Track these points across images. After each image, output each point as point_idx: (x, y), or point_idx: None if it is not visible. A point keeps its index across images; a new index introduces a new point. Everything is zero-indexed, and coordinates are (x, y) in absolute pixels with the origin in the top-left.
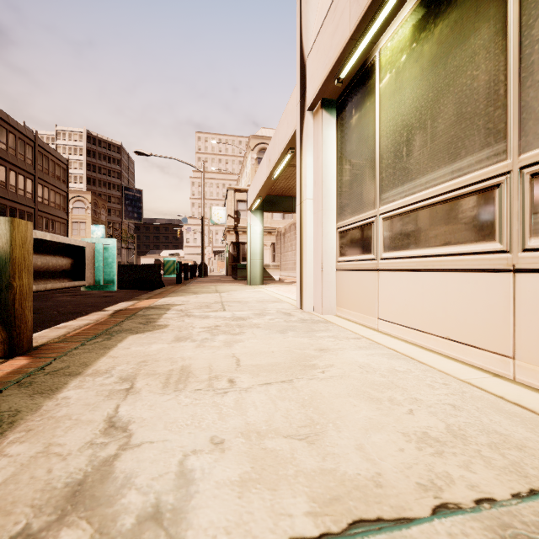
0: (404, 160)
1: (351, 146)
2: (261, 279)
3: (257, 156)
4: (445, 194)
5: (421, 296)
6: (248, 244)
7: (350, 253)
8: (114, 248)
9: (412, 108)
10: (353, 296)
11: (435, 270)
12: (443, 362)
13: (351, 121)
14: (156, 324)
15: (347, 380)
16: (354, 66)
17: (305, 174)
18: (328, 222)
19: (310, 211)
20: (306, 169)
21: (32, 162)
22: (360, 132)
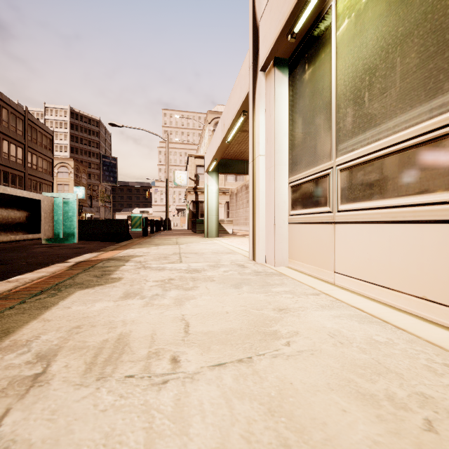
0: (366, 106)
1: (304, 101)
2: (216, 232)
3: (213, 128)
4: (420, 136)
5: (388, 250)
6: (205, 202)
7: (303, 206)
8: (74, 203)
9: (376, 48)
10: (306, 249)
11: (407, 222)
12: (424, 328)
13: (304, 76)
14: (110, 277)
15: (320, 357)
16: (307, 20)
17: (257, 132)
18: (280, 177)
19: (262, 167)
20: (258, 127)
21: (22, 133)
22: (314, 85)
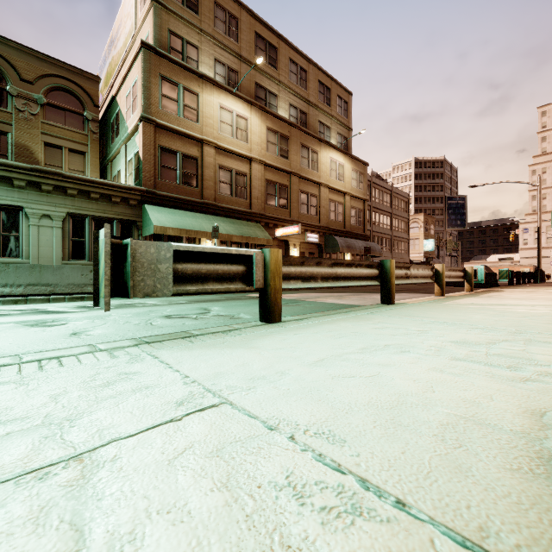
0: None
1: None
2: None
3: None
4: None
5: None
6: None
7: None
8: (483, 269)
9: None
10: None
11: None
12: None
13: None
14: (501, 292)
15: (547, 296)
16: None
17: None
18: None
19: None
20: None
21: (390, 205)
22: None
